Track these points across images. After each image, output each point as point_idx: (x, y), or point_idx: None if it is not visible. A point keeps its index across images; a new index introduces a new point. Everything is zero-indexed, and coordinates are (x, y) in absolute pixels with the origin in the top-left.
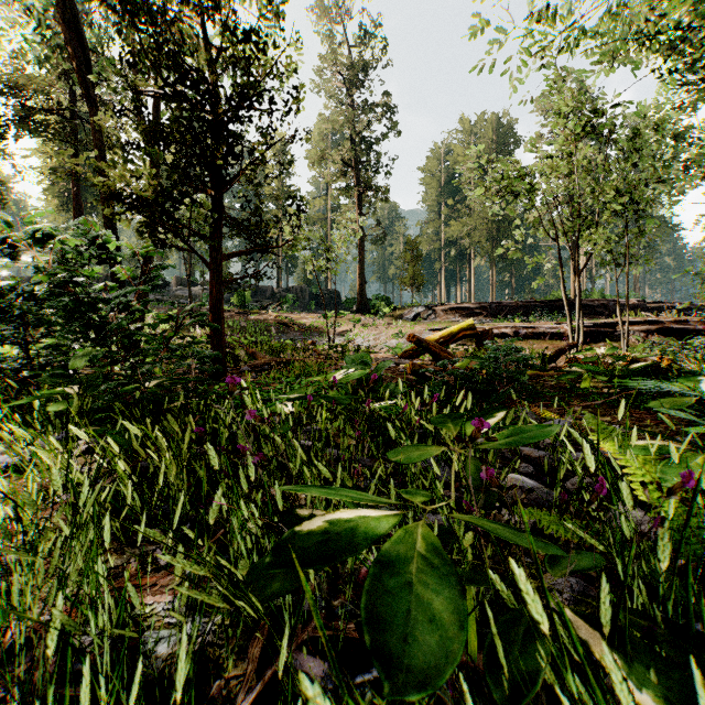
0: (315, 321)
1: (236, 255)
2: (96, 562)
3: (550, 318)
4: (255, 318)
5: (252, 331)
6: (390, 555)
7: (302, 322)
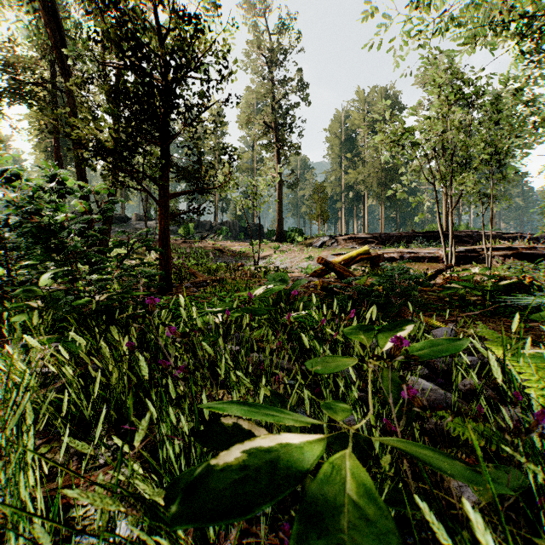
0: (244, 247)
1: (180, 194)
2: (20, 477)
3: (427, 246)
4: (197, 246)
5: (195, 255)
6: (318, 503)
7: (233, 248)
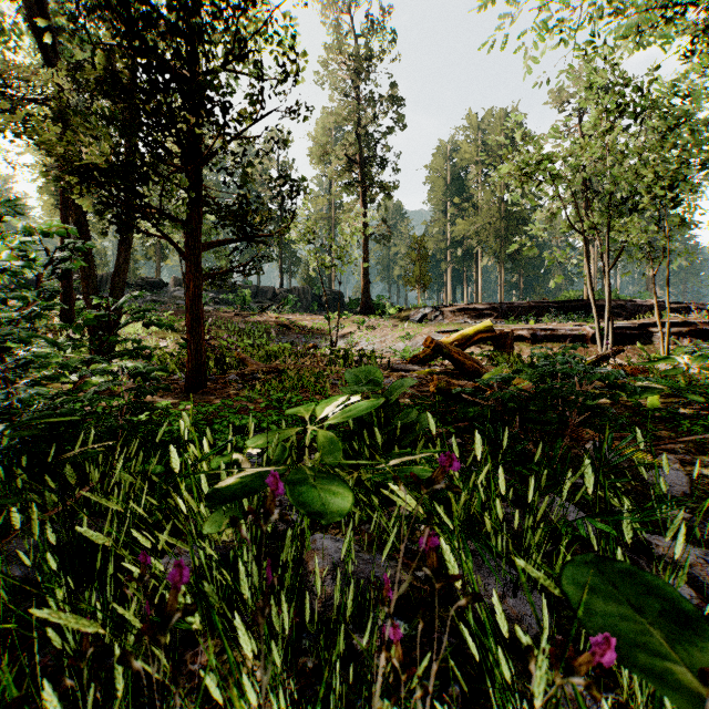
0: (317, 322)
1: (219, 243)
2: None
3: (566, 320)
4: (254, 320)
5: (251, 333)
6: None
7: (303, 323)
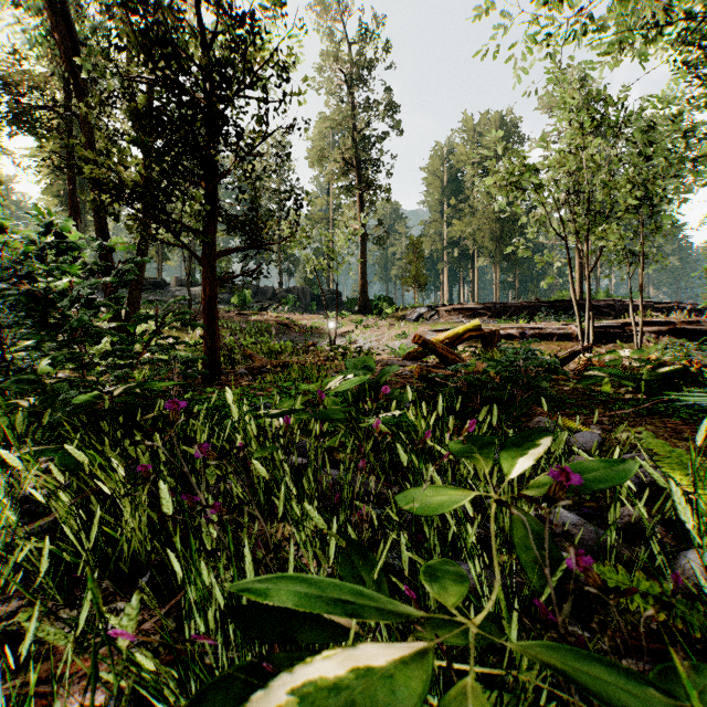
0: (316, 321)
1: (231, 251)
2: None
3: (556, 319)
4: (255, 319)
5: (252, 331)
6: None
7: (303, 322)
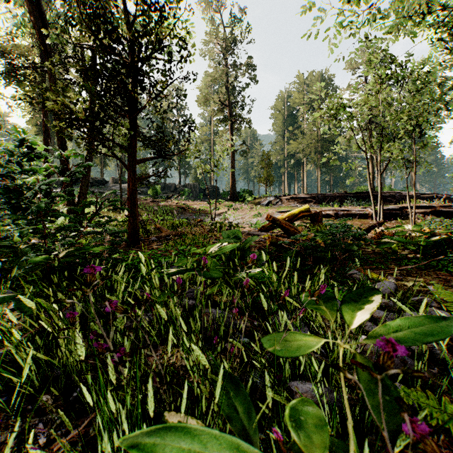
0: (203, 206)
1: (146, 160)
2: None
3: (357, 204)
4: (163, 204)
5: (161, 212)
6: None
7: (194, 206)
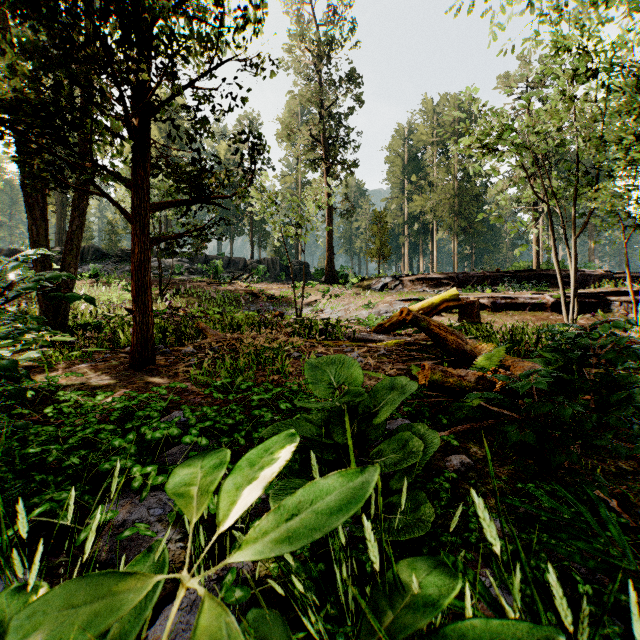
0: (284, 291)
1: (169, 204)
2: None
3: (521, 288)
4: (225, 289)
5: (221, 301)
6: None
7: (271, 292)
